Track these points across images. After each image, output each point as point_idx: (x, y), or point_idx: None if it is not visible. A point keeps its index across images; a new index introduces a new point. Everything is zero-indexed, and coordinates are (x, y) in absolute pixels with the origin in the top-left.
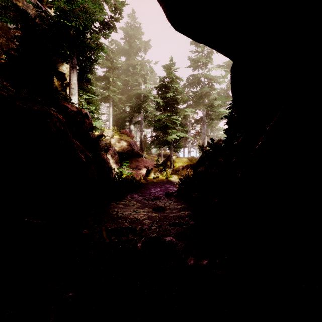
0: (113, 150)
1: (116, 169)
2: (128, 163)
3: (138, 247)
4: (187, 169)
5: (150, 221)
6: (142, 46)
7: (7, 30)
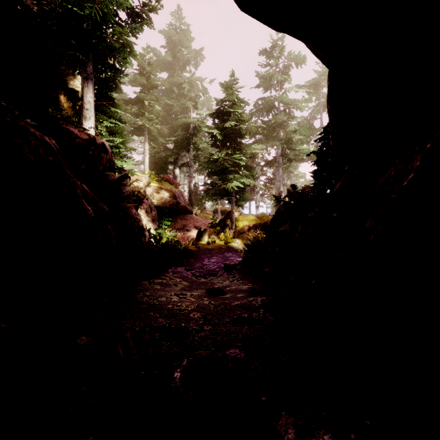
0: (149, 203)
1: (153, 231)
2: (170, 222)
3: (173, 380)
4: (255, 230)
5: (200, 313)
6: (192, 57)
7: None
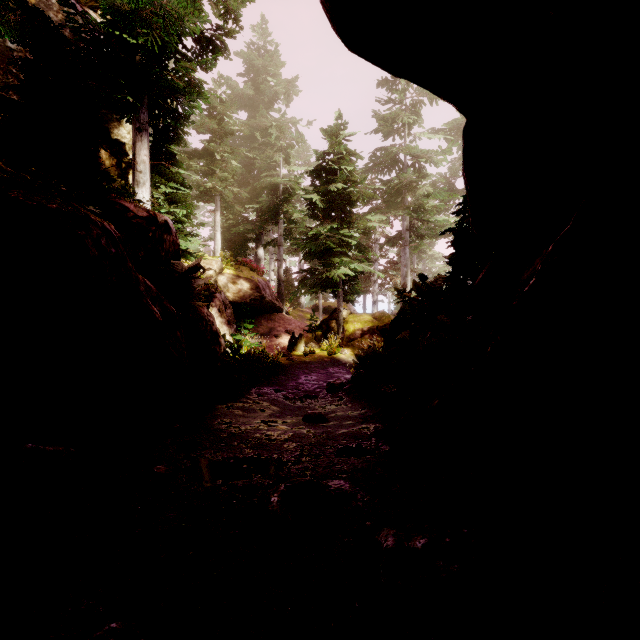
0: (222, 298)
1: (228, 337)
2: (252, 325)
3: (271, 504)
4: (371, 336)
5: (297, 443)
6: (281, 90)
7: (5, 53)
